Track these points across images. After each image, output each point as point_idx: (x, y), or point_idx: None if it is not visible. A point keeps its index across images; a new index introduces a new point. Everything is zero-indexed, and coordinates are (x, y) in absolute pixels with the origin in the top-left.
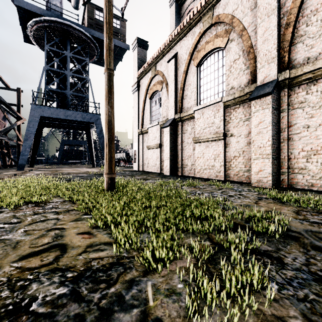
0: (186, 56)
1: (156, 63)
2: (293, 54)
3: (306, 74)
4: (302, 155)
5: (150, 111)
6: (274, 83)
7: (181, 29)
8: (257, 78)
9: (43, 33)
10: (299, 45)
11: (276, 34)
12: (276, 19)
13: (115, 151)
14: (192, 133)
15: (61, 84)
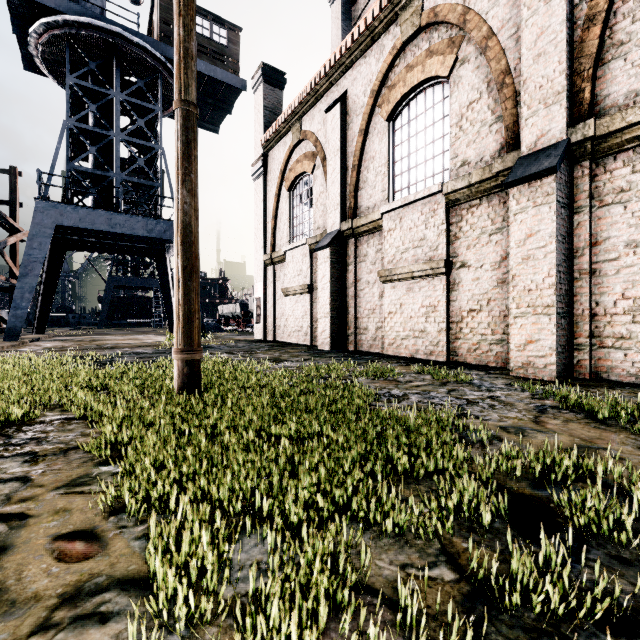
0: (366, 99)
1: (301, 115)
2: (601, 85)
3: (632, 127)
4: (623, 308)
5: (289, 217)
6: (561, 149)
7: (355, 41)
8: (522, 139)
9: (63, 52)
10: (615, 63)
11: (565, 40)
12: (566, 8)
13: (220, 301)
14: (378, 262)
15: (101, 158)
